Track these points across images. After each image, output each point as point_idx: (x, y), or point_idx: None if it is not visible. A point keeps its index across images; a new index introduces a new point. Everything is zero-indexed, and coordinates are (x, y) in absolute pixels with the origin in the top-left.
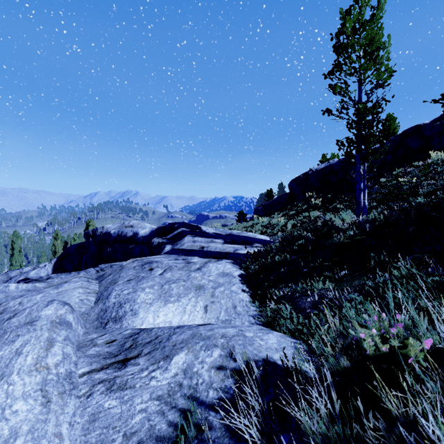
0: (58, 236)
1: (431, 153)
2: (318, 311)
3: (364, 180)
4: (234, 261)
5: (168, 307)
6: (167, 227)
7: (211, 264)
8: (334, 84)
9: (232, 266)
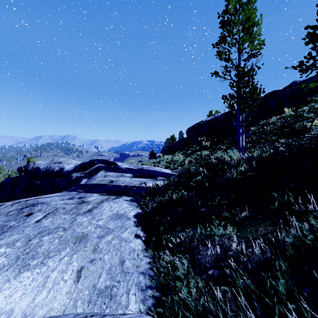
0: (1, 171)
1: (285, 110)
2: (223, 275)
3: (242, 126)
4: (134, 197)
5: (21, 279)
6: (88, 163)
7: (105, 204)
8: (221, 52)
9: (128, 204)
